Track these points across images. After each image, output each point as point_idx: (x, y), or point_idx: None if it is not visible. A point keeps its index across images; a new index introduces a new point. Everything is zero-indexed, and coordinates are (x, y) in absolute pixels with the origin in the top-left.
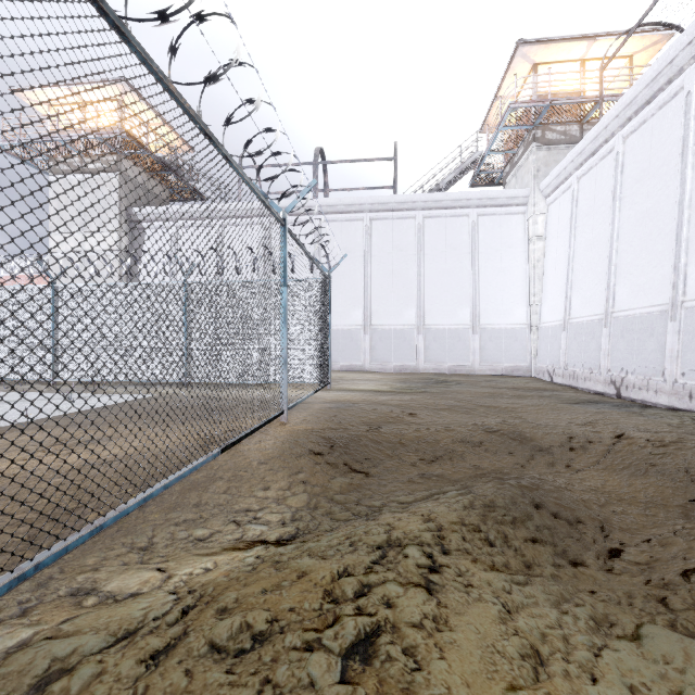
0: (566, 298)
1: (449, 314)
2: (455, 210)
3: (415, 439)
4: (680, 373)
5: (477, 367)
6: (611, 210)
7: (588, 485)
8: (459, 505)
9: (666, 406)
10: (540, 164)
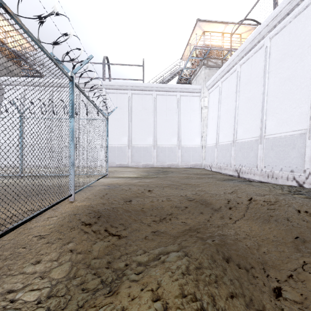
0: (217, 134)
1: (167, 140)
2: (170, 92)
3: (150, 207)
4: (263, 166)
5: (180, 164)
6: (235, 96)
7: (244, 232)
8: (179, 273)
9: (258, 181)
10: (206, 75)
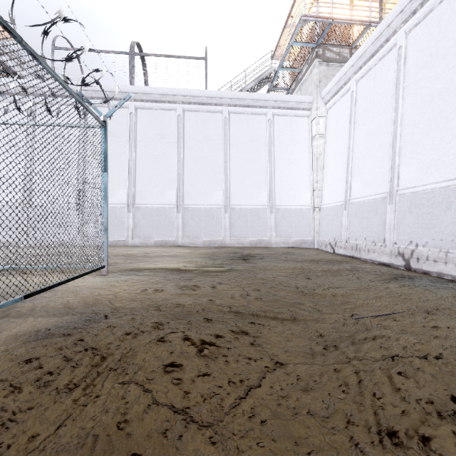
0: (346, 182)
1: (250, 196)
2: (255, 108)
3: None
4: None
5: (273, 241)
6: (394, 98)
7: None
8: None
9: None
10: (321, 76)
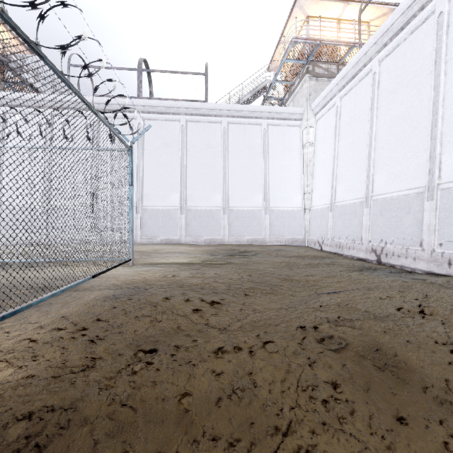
0: (332, 187)
1: (247, 199)
2: (251, 119)
3: (213, 389)
4: (437, 243)
5: (267, 239)
6: (370, 117)
7: None
8: None
9: (424, 271)
10: (311, 90)
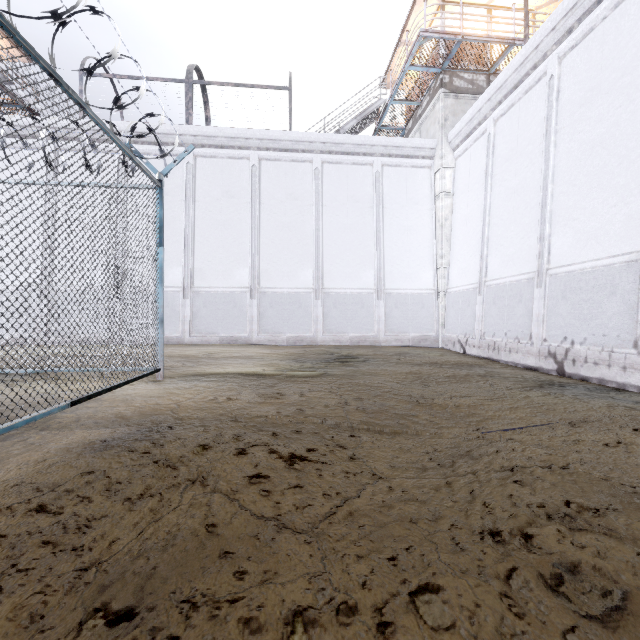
0: (481, 257)
1: (351, 276)
2: (358, 156)
3: None
4: None
5: (382, 337)
6: (544, 146)
7: None
8: None
9: None
10: (448, 112)
